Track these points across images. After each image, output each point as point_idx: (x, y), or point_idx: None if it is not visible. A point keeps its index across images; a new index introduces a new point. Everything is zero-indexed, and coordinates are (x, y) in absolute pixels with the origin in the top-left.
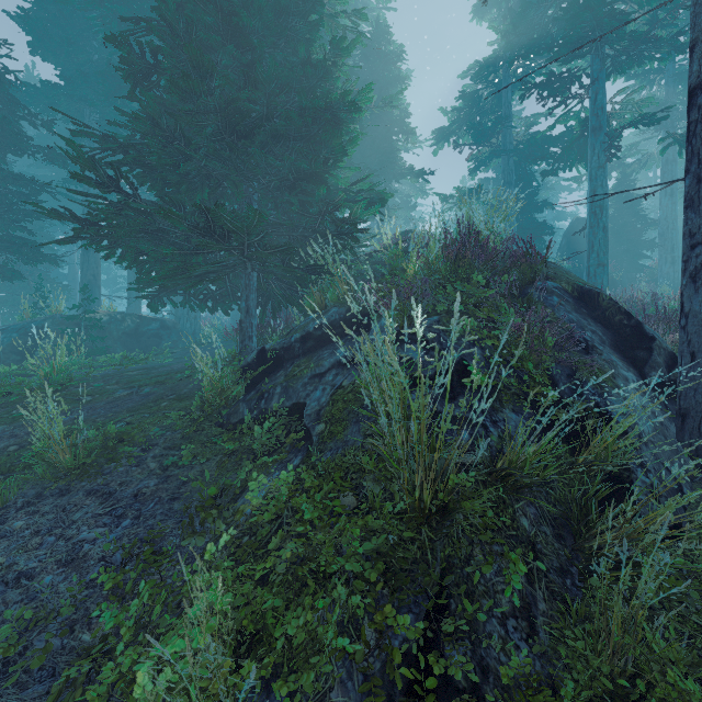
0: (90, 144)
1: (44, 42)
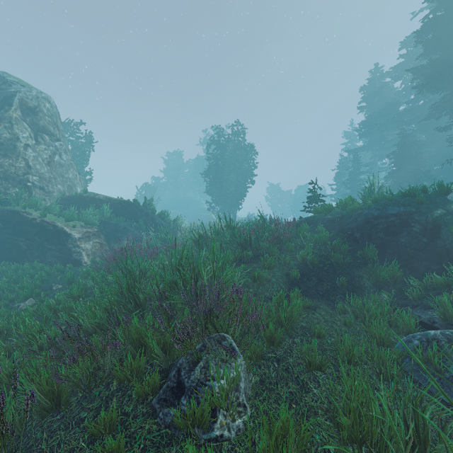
0: (375, 157)
1: (363, 136)
